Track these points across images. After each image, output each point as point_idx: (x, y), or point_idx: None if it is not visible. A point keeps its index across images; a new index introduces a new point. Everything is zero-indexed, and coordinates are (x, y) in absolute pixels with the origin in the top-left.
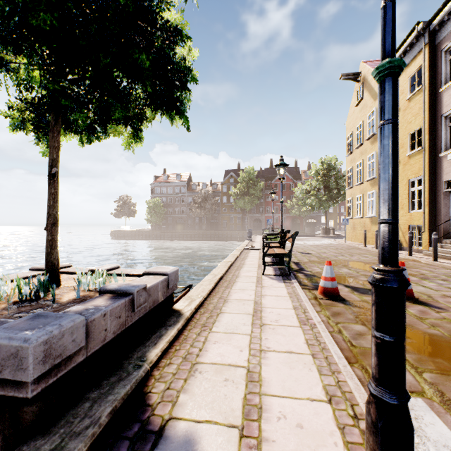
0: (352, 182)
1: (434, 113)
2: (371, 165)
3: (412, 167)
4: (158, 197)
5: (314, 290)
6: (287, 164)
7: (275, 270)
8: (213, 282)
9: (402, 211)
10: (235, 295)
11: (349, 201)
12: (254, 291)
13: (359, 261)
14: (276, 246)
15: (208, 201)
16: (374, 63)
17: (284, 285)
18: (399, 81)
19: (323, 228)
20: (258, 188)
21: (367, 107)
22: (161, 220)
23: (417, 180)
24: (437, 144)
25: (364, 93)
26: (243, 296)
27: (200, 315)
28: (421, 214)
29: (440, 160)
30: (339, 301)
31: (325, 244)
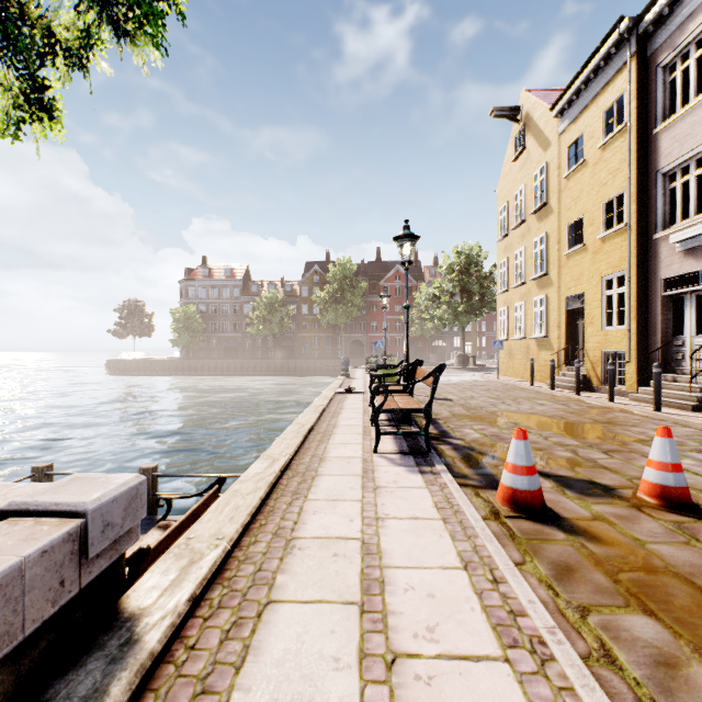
0: (508, 282)
1: (645, 169)
2: (539, 255)
3: (608, 256)
4: (193, 304)
5: (485, 490)
6: (416, 236)
7: (396, 439)
8: (263, 485)
9: (591, 328)
10: (313, 522)
11: (503, 313)
12: (360, 504)
13: (535, 414)
14: (396, 390)
15: (278, 311)
16: (542, 93)
17: (423, 482)
18: (587, 118)
19: (458, 356)
20: (358, 292)
21: (532, 162)
22: (196, 343)
23: (616, 277)
24: (650, 219)
25: (527, 140)
26: (334, 523)
27: (204, 621)
28: (624, 333)
29: (655, 244)
30: (550, 524)
31: (468, 381)
